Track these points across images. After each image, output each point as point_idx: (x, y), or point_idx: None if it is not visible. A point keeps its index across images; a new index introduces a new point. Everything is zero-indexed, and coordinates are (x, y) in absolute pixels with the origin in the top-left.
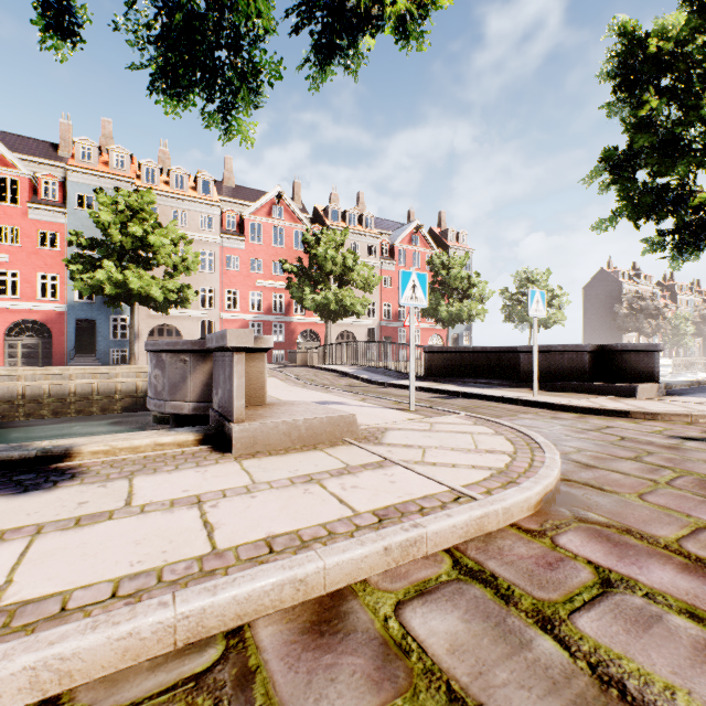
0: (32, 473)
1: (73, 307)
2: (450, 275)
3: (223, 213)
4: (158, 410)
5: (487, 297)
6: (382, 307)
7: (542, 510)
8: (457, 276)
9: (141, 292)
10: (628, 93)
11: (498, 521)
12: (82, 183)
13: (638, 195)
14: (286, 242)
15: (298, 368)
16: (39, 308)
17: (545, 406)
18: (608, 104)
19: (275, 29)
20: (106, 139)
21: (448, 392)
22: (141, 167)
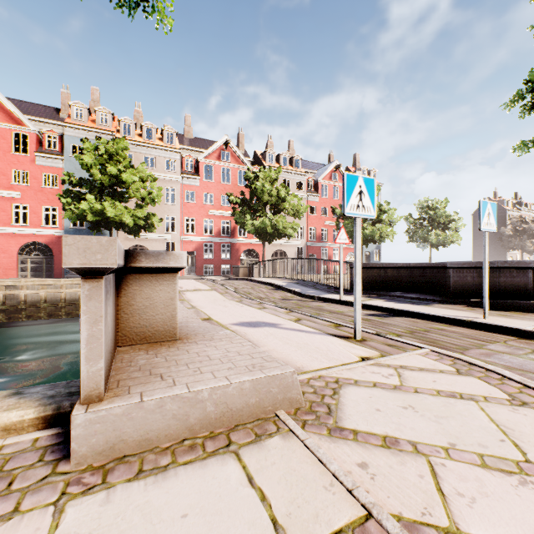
0: None
1: (68, 232)
2: None
3: (183, 158)
4: None
5: (395, 221)
6: (308, 230)
7: None
8: None
9: (116, 219)
10: None
11: None
12: (75, 136)
13: None
14: (232, 179)
15: (238, 281)
16: (43, 233)
17: (508, 331)
18: None
19: None
20: (94, 103)
21: (382, 308)
22: (120, 123)
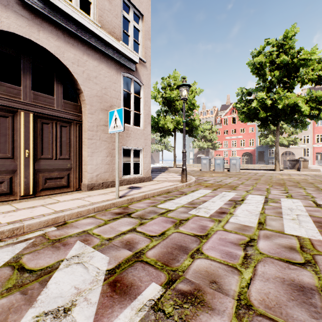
0: (280, 171)
1: (257, 147)
2: None
3: None
4: None
5: None
6: None
7: None
8: None
9: (280, 143)
10: None
11: None
12: None
13: None
14: None
15: None
16: (249, 149)
17: None
18: None
19: (306, 125)
20: None
21: None
22: None
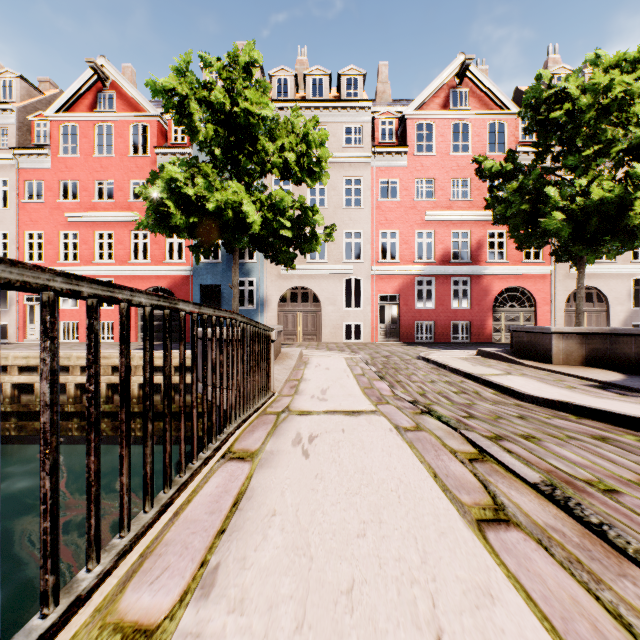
0: None
1: (198, 269)
2: None
3: (375, 120)
4: None
5: None
6: None
7: None
8: None
9: (226, 219)
10: None
11: None
12: None
13: None
14: (472, 144)
15: None
16: (165, 273)
17: None
18: None
19: None
20: None
21: None
22: (272, 80)
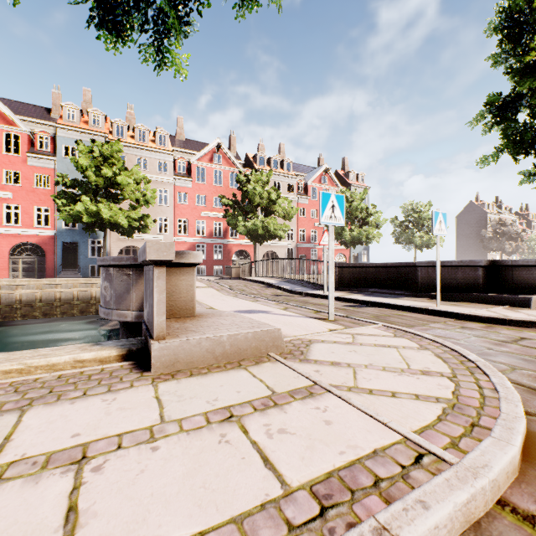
0: None
1: (61, 232)
2: (352, 206)
3: (175, 160)
4: (106, 318)
5: (381, 224)
6: (298, 232)
7: (525, 469)
8: (357, 207)
9: (111, 221)
10: (511, 45)
11: (485, 501)
12: (67, 137)
13: (519, 133)
14: (224, 182)
15: (232, 280)
16: (35, 233)
17: (450, 315)
18: (493, 56)
19: None
20: (86, 104)
21: (358, 301)
22: (113, 124)
